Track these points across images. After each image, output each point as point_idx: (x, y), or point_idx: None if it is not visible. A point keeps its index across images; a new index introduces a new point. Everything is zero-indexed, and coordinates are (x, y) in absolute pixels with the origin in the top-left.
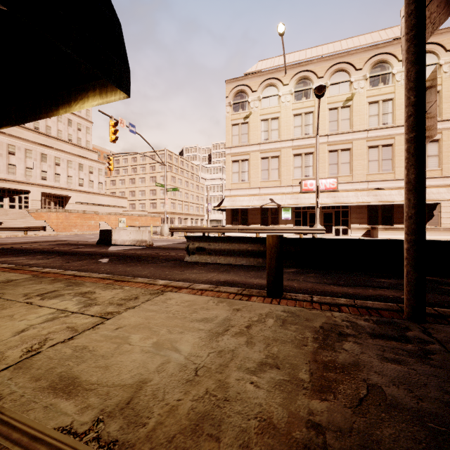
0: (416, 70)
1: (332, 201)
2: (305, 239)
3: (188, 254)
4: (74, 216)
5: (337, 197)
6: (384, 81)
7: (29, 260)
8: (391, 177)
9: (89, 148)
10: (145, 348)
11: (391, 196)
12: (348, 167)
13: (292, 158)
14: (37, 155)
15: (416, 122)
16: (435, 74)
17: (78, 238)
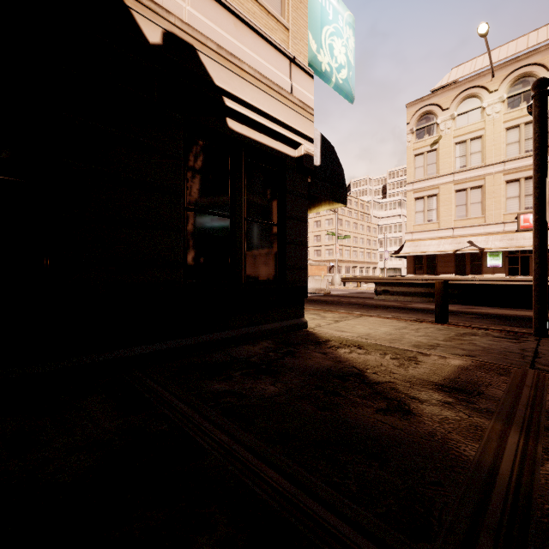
0: (538, 176)
1: None
2: (466, 285)
3: (376, 295)
4: None
5: None
6: None
7: None
8: None
9: None
10: (365, 329)
11: None
12: None
13: (504, 186)
14: None
15: (538, 209)
16: (546, 182)
17: None
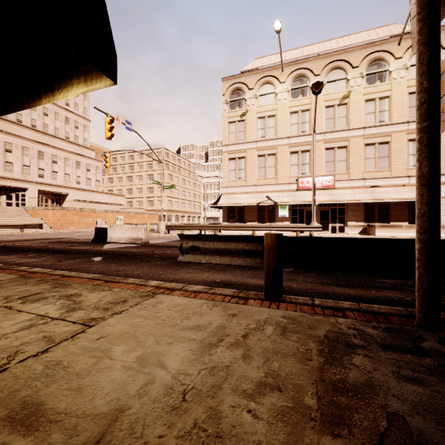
0: (430, 53)
1: (328, 198)
2: (306, 238)
3: (181, 254)
4: (71, 214)
5: (333, 195)
6: (380, 79)
7: (20, 259)
8: (388, 175)
9: (86, 145)
10: (128, 363)
11: (387, 194)
12: (344, 165)
13: (289, 156)
14: (34, 153)
15: (430, 110)
16: None
17: (74, 236)
